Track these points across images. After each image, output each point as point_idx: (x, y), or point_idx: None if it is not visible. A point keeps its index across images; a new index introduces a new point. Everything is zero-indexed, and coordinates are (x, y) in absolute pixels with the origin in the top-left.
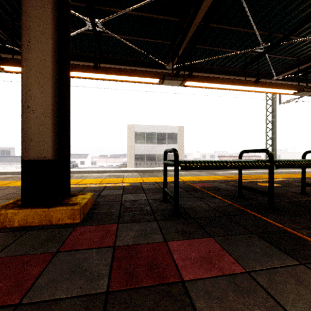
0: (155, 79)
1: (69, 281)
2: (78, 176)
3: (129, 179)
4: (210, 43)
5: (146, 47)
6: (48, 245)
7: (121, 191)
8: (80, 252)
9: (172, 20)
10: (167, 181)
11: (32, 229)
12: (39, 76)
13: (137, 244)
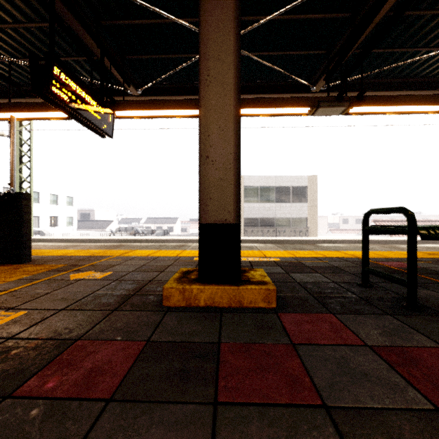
0: (304, 109)
1: (359, 386)
2: (197, 246)
3: (268, 252)
4: (390, 44)
5: (284, 64)
6: (269, 333)
7: (279, 268)
8: (325, 348)
9: (336, 17)
10: (331, 256)
11: (224, 311)
12: (219, 116)
13: (401, 346)
